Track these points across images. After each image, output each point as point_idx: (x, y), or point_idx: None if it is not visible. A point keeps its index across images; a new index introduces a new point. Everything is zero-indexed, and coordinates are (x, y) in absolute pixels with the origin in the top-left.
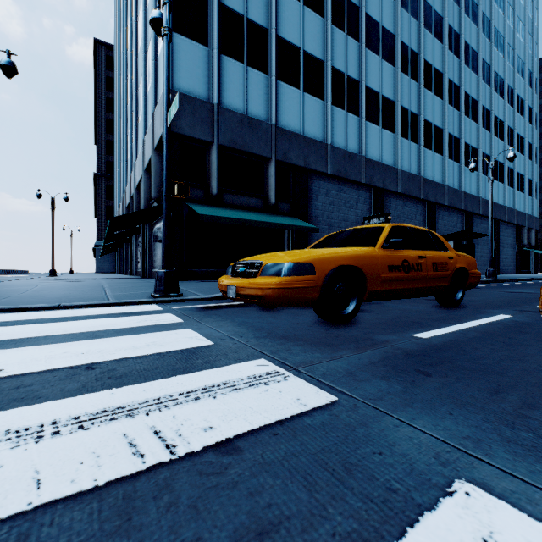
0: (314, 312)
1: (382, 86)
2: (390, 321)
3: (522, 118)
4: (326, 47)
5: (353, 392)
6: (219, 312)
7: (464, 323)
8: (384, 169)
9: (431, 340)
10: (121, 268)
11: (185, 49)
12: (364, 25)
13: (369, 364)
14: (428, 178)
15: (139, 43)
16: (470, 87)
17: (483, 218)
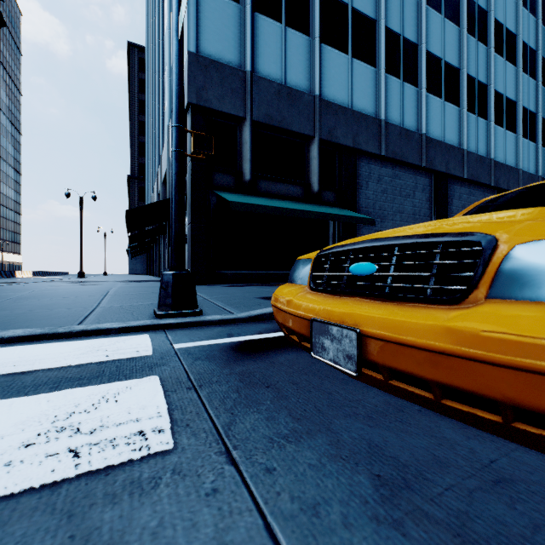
0: None
1: (444, 51)
2: None
3: None
4: (378, 3)
5: None
6: (273, 373)
7: None
8: (448, 150)
9: None
10: (152, 270)
11: (212, 6)
12: None
13: None
14: (499, 160)
15: (165, 24)
16: None
17: None
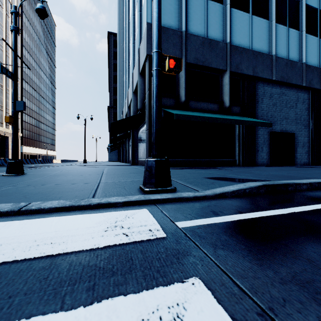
0: None
1: (319, 2)
2: None
3: None
4: None
5: None
6: None
7: None
8: None
9: None
10: (121, 159)
11: None
12: None
13: None
14: None
15: (130, 14)
16: None
17: None
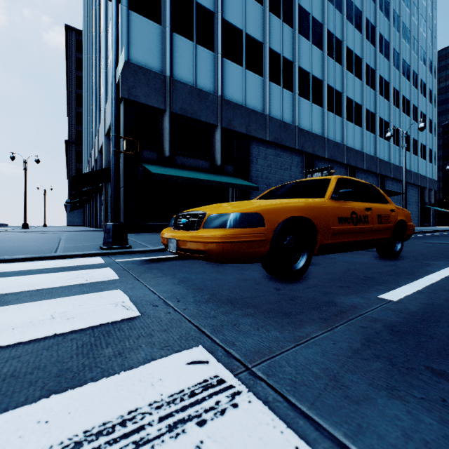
0: (260, 266)
1: (312, 67)
2: (342, 276)
3: (424, 98)
4: (265, 31)
5: (361, 444)
6: (162, 266)
7: (422, 279)
8: (314, 138)
9: (404, 303)
10: (88, 222)
11: (140, 26)
12: (297, 14)
13: (353, 354)
14: (350, 146)
15: (101, 24)
16: (383, 71)
17: (394, 180)
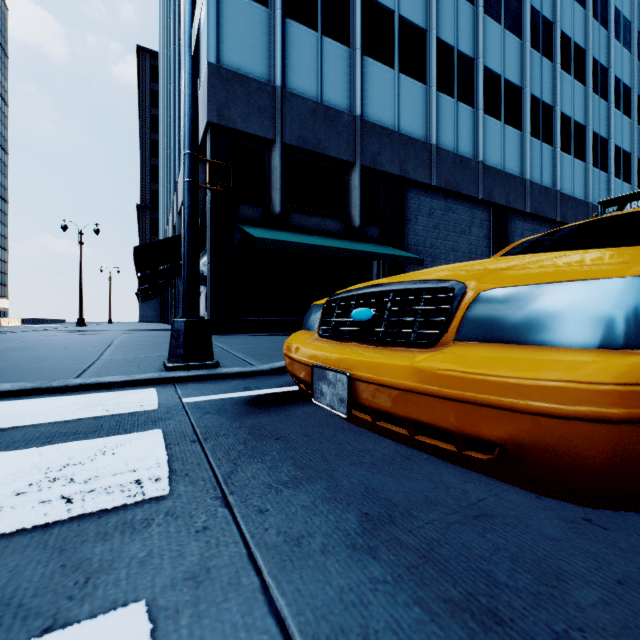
0: None
1: (504, 66)
2: None
3: None
4: (429, 10)
5: None
6: (286, 426)
7: None
8: (508, 180)
9: None
10: (166, 317)
11: (236, 10)
12: None
13: None
14: (566, 193)
15: (181, 28)
16: (621, 70)
17: None
